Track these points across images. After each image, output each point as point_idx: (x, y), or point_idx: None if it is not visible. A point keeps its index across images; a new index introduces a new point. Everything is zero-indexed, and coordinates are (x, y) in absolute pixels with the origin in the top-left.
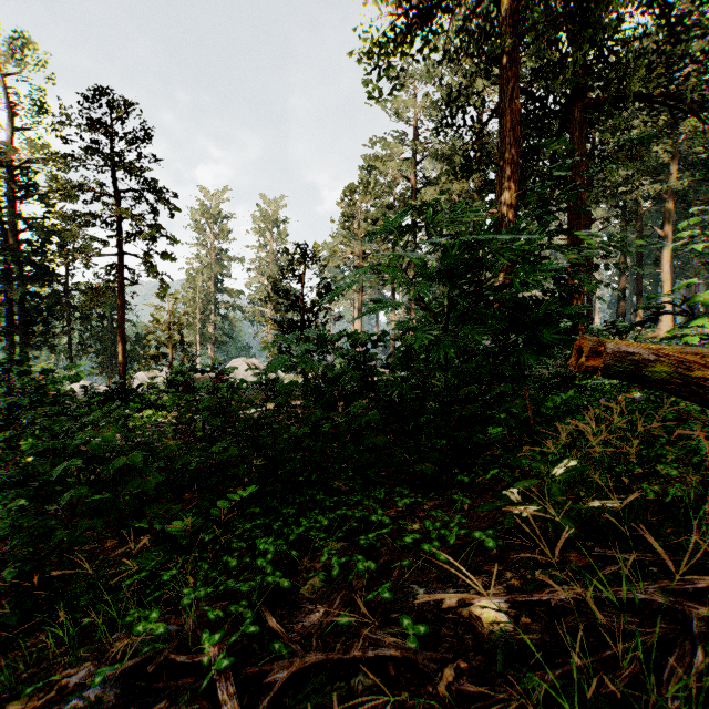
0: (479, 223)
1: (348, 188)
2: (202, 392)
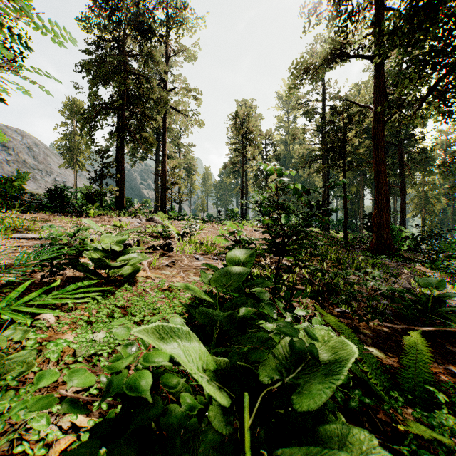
0: None
1: None
2: None
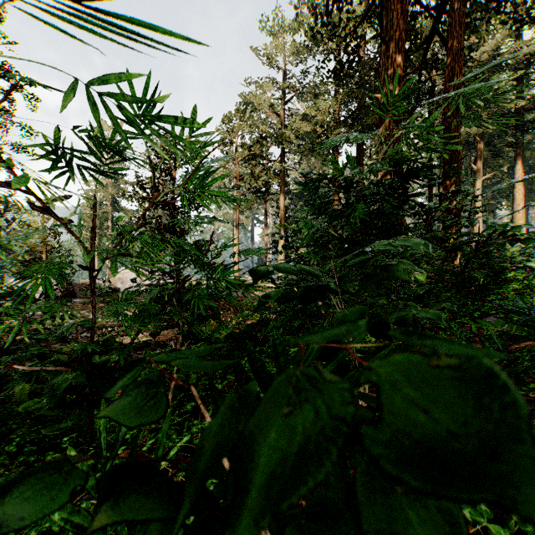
0: (338, 151)
1: (226, 117)
2: (80, 297)
